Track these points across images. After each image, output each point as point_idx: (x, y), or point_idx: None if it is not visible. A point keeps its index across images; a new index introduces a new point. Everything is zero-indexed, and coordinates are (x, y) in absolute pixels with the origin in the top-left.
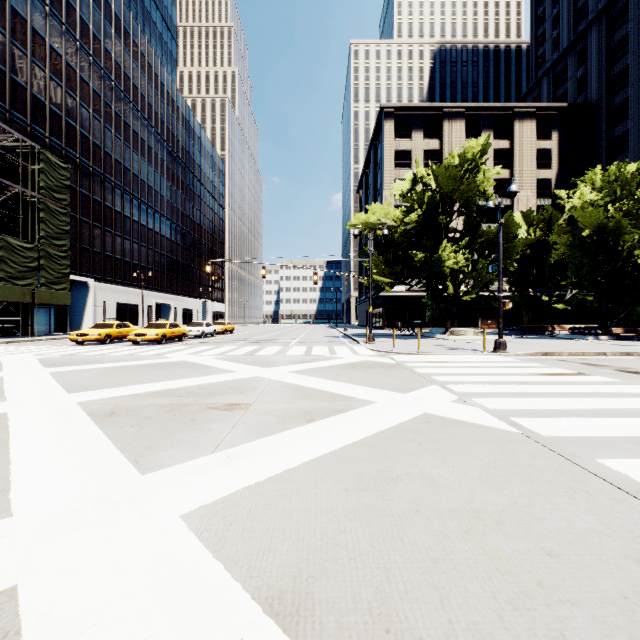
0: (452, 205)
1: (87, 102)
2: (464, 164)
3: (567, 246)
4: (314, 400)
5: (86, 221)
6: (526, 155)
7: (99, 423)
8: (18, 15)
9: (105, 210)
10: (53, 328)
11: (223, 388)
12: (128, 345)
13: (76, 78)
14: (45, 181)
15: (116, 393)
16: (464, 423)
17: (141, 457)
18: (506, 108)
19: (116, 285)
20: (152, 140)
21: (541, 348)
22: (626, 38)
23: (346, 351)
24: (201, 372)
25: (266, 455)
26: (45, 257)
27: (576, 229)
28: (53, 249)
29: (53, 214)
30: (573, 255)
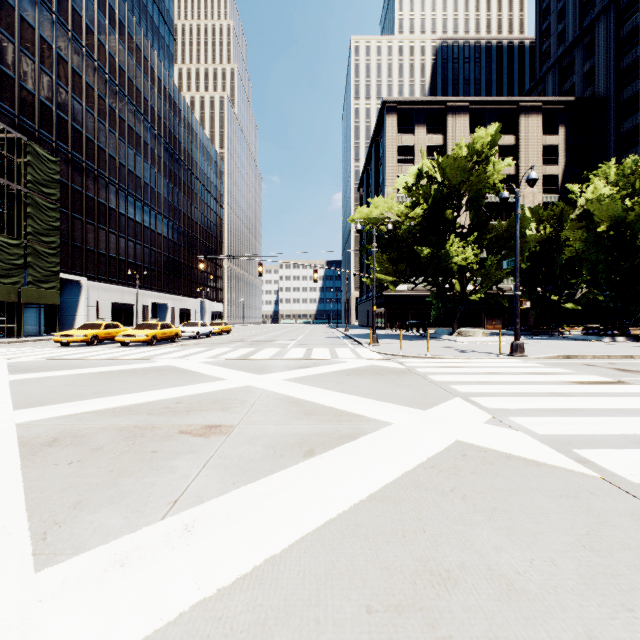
0: (460, 199)
1: (79, 95)
2: (473, 155)
3: (582, 242)
4: (314, 420)
5: (78, 218)
6: (532, 150)
7: (28, 458)
8: (5, 2)
9: (99, 207)
10: (43, 328)
11: (205, 402)
12: (116, 347)
13: (68, 69)
14: (32, 175)
15: (73, 409)
16: (514, 458)
17: (55, 526)
18: (511, 102)
19: (110, 284)
20: (148, 136)
21: (560, 351)
22: (636, 29)
23: (349, 354)
24: (185, 380)
25: (242, 523)
26: (32, 254)
27: (591, 224)
28: (41, 246)
29: (41, 209)
30: (588, 251)
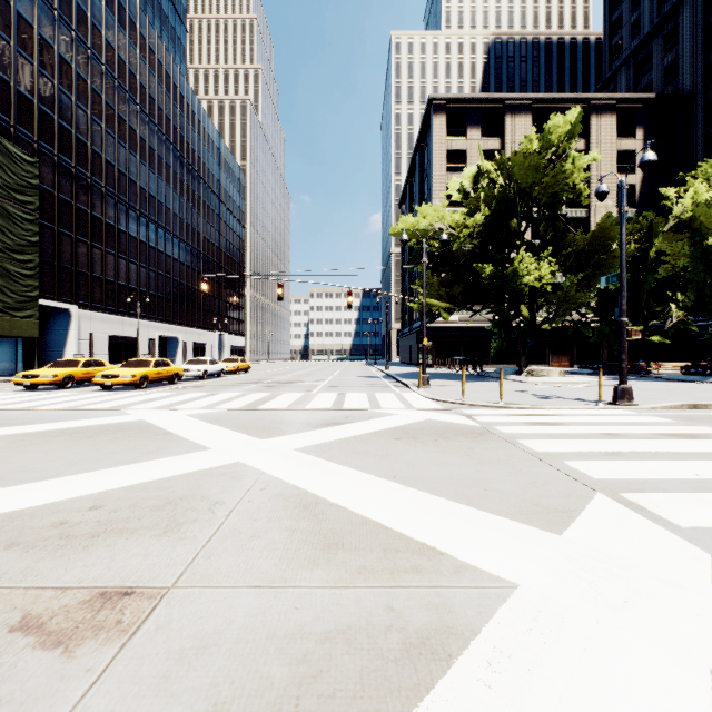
0: (531, 204)
1: (68, 87)
2: (547, 149)
3: (685, 258)
4: (341, 568)
5: (67, 234)
6: (605, 157)
7: None
8: None
9: (93, 221)
10: (20, 366)
11: (144, 506)
12: (94, 390)
13: (53, 56)
14: (2, 177)
15: None
16: None
17: None
18: (581, 100)
19: (107, 313)
20: (155, 141)
21: (675, 397)
22: None
23: (394, 401)
24: (144, 449)
25: None
26: (2, 275)
27: (697, 235)
28: (14, 265)
29: (14, 220)
30: (693, 270)
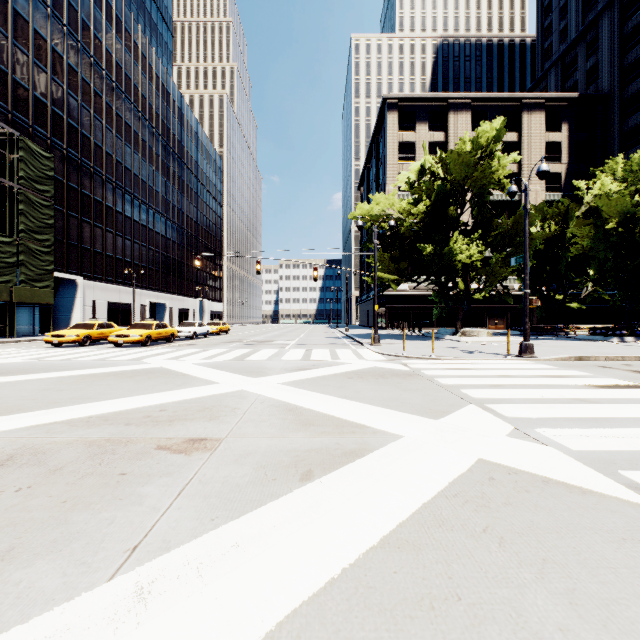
0: (464, 195)
1: (75, 91)
2: (477, 150)
3: (590, 239)
4: (313, 432)
5: (74, 216)
6: (535, 148)
7: None
8: None
9: (95, 205)
10: (37, 328)
11: (192, 409)
12: (109, 347)
13: (63, 65)
14: (25, 171)
15: (42, 419)
16: (552, 483)
17: None
18: (514, 99)
19: (107, 283)
20: (146, 133)
21: (570, 351)
22: None
23: (350, 355)
24: (174, 383)
25: (216, 585)
26: (25, 252)
27: (599, 220)
28: (34, 244)
29: (34, 206)
30: (596, 249)
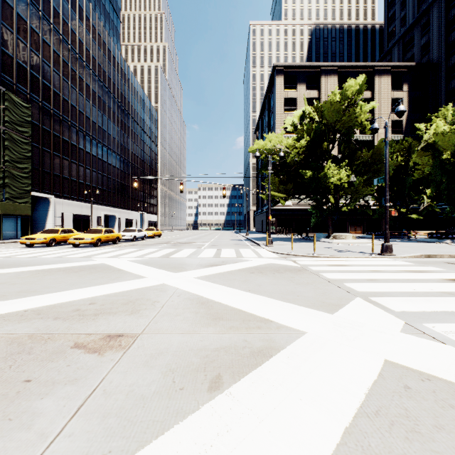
0: (335, 133)
1: (48, 59)
2: (345, 100)
3: (429, 166)
4: (222, 327)
5: (47, 151)
6: (384, 102)
7: None
8: None
9: (63, 143)
10: (19, 233)
11: (117, 303)
12: (68, 247)
13: (39, 40)
14: (9, 116)
15: None
16: None
17: None
18: (368, 66)
19: (72, 200)
20: (101, 92)
21: (419, 251)
22: None
23: (250, 253)
24: (109, 278)
25: None
26: (9, 177)
27: (436, 152)
28: (16, 171)
29: (16, 143)
30: (434, 174)
